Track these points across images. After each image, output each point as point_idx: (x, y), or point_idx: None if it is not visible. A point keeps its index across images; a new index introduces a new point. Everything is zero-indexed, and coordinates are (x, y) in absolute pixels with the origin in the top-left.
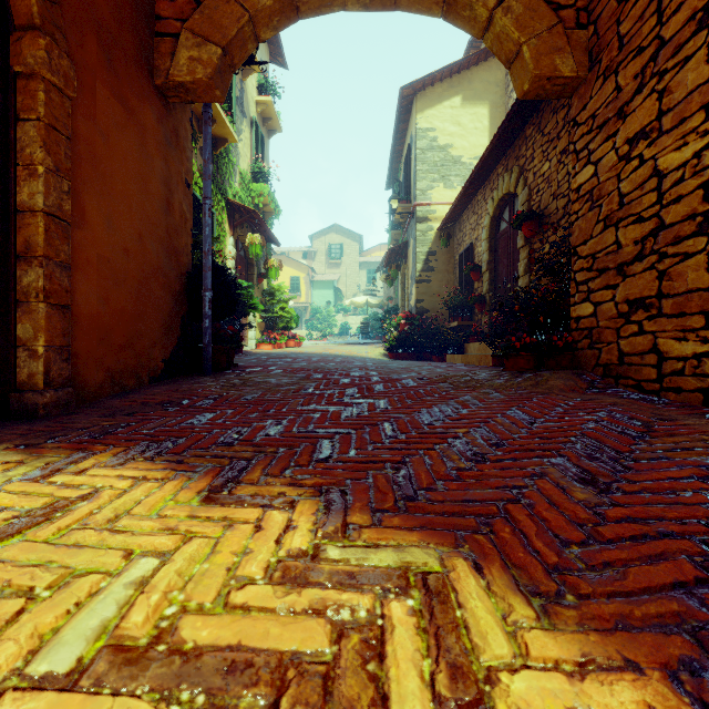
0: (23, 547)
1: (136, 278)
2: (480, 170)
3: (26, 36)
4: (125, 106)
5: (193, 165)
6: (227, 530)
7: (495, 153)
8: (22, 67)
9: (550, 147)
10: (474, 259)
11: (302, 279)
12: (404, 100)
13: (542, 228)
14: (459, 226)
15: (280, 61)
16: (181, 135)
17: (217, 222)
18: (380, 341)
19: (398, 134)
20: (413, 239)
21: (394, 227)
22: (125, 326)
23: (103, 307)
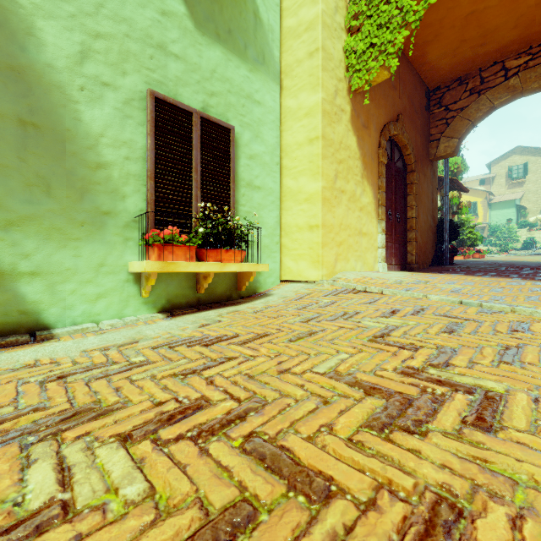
0: (456, 277)
1: (426, 230)
2: None
3: (410, 174)
4: (424, 175)
5: None
6: (491, 278)
7: None
8: (409, 182)
9: None
10: None
11: (479, 203)
12: None
13: None
14: None
15: None
16: (435, 171)
17: None
18: None
19: None
20: None
21: None
22: (424, 247)
23: (420, 241)
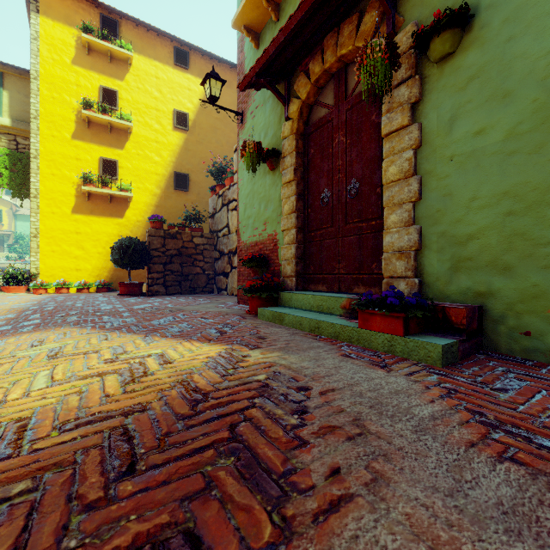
0: None
1: None
2: None
3: None
4: None
5: None
6: None
7: None
8: None
9: None
10: None
11: (5, 212)
12: None
13: None
14: None
15: None
16: None
17: None
18: None
19: None
20: None
21: None
22: None
23: None
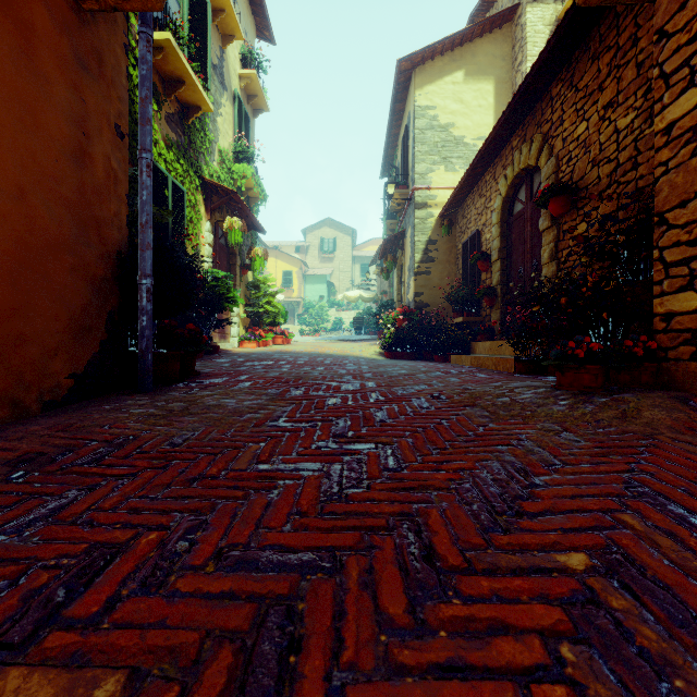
0: None
1: (12, 254)
2: (491, 143)
3: None
4: None
5: (155, 132)
6: None
7: (511, 121)
8: None
9: (587, 104)
10: (481, 248)
11: (295, 273)
12: (402, 75)
13: (575, 204)
14: (462, 212)
15: (267, 36)
16: (107, 62)
17: (190, 203)
18: (374, 337)
19: (394, 115)
20: (411, 227)
21: (390, 216)
22: None
23: None
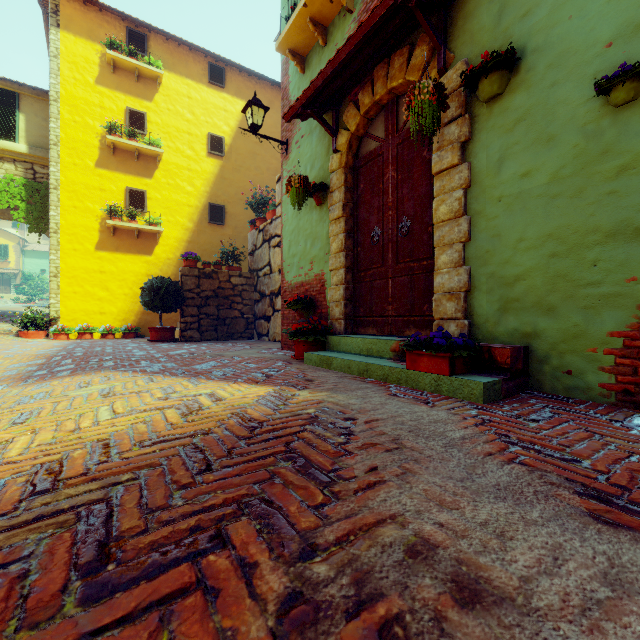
0: None
1: None
2: None
3: None
4: None
5: None
6: None
7: None
8: None
9: None
10: None
11: (12, 247)
12: None
13: None
14: None
15: None
16: None
17: None
18: None
19: None
20: None
21: None
22: None
23: None
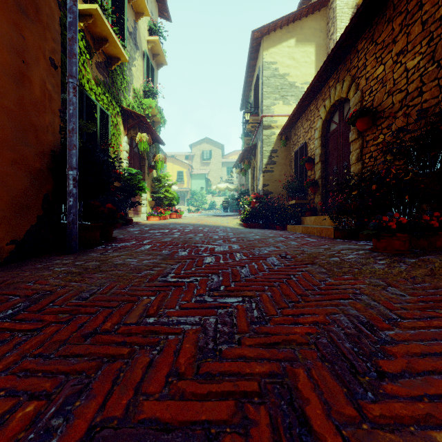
0: None
1: None
2: (315, 83)
3: None
4: None
5: (88, 73)
6: None
7: (329, 68)
8: None
9: (384, 53)
10: (307, 154)
11: (185, 173)
12: (254, 41)
13: (375, 122)
14: (294, 131)
15: (166, 16)
16: (43, 11)
17: (113, 123)
18: (236, 214)
19: (249, 68)
20: (261, 142)
21: (246, 135)
22: None
23: None
